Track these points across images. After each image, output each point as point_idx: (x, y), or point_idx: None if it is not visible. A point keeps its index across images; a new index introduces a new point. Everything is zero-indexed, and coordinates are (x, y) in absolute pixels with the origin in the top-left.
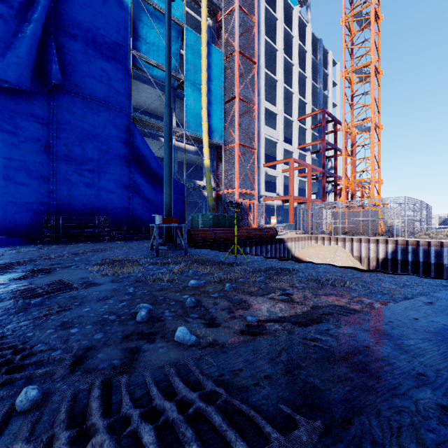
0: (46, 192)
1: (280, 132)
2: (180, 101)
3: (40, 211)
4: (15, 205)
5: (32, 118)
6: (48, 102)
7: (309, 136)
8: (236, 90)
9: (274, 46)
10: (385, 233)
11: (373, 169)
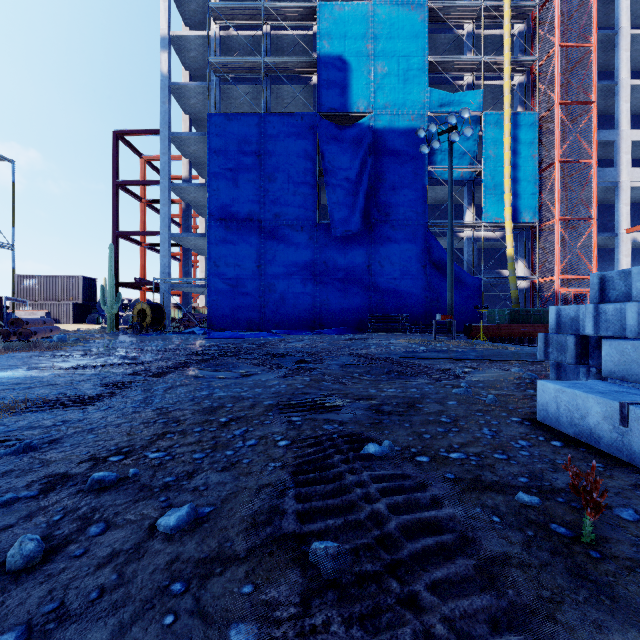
0: (369, 298)
1: None
2: (481, 187)
3: (366, 311)
4: (353, 308)
5: (361, 249)
6: (370, 235)
7: None
8: (556, 154)
9: None
10: None
11: None
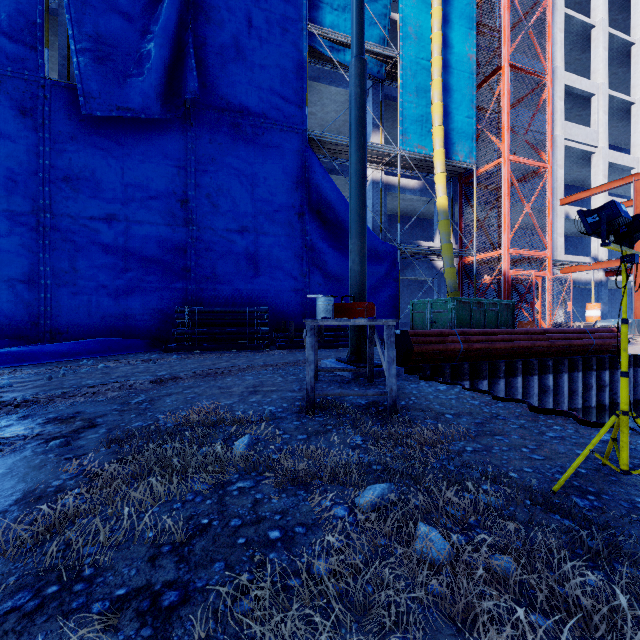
0: (183, 271)
1: (600, 130)
2: (392, 105)
3: (176, 300)
4: (144, 292)
5: (165, 161)
6: (186, 133)
7: None
8: (505, 51)
9: None
10: None
11: None
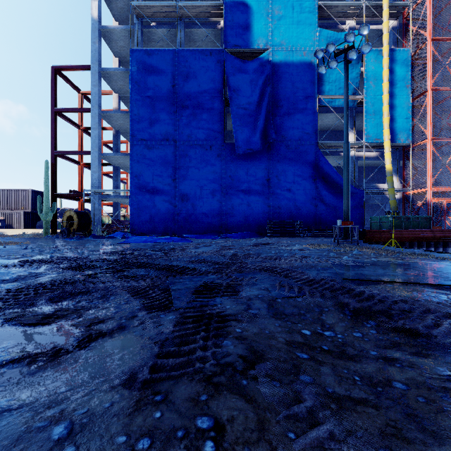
0: (267, 207)
1: None
2: (360, 114)
3: (265, 218)
4: (254, 215)
5: (261, 165)
6: (268, 153)
7: None
8: (428, 83)
9: None
10: None
11: None
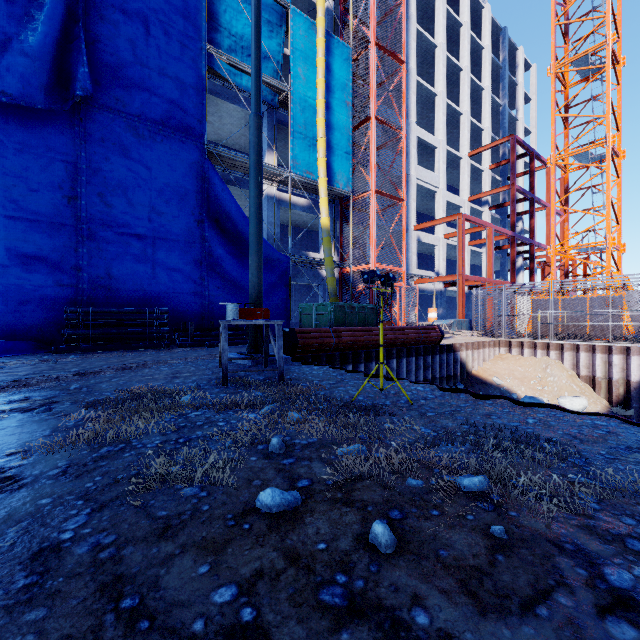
0: (71, 270)
1: (441, 175)
2: (284, 129)
3: (63, 300)
4: (23, 290)
5: (49, 153)
6: (75, 128)
7: (487, 182)
8: (373, 106)
9: (430, 40)
10: (634, 336)
11: (610, 226)
